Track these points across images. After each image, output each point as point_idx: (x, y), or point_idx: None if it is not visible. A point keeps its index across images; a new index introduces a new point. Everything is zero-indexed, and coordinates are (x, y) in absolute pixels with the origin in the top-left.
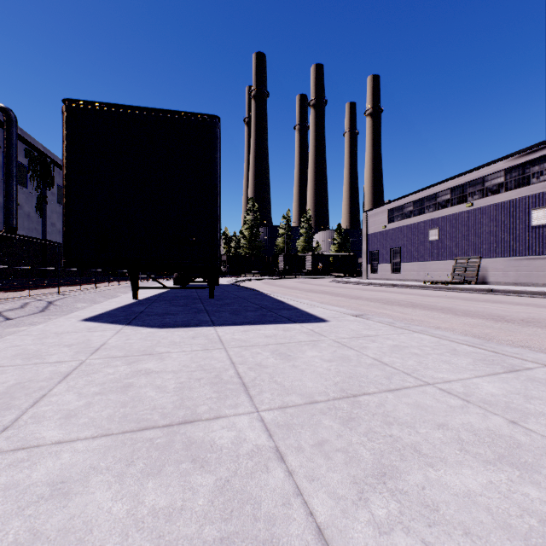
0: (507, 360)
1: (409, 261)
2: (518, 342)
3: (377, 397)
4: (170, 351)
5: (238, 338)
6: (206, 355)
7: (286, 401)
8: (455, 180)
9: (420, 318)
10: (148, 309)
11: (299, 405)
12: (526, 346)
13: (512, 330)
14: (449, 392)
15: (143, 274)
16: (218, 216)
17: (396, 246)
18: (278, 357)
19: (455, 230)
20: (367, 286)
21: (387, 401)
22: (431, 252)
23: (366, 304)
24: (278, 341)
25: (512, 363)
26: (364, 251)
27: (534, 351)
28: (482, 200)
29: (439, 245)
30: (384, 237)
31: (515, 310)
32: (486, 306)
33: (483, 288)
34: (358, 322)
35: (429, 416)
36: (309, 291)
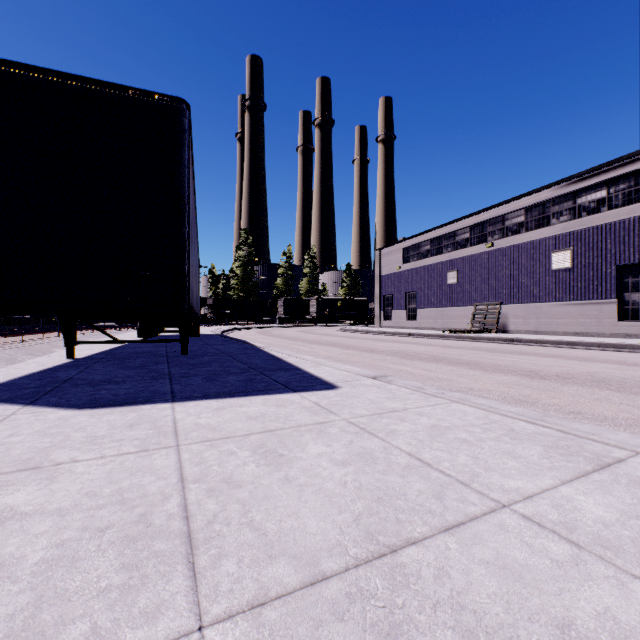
0: (585, 445)
1: (426, 307)
2: (566, 407)
3: (432, 551)
4: (76, 459)
5: (205, 423)
6: (140, 463)
7: (265, 582)
8: (474, 217)
9: (447, 377)
10: (81, 374)
11: (289, 593)
12: (577, 412)
13: (553, 390)
14: (539, 522)
15: (101, 321)
16: (186, 241)
17: (412, 290)
18: (262, 461)
19: (474, 273)
20: (380, 335)
21: (451, 559)
22: (449, 297)
23: (382, 358)
24: (266, 427)
25: (594, 450)
26: (377, 295)
27: (588, 418)
28: (502, 240)
29: (458, 289)
30: (399, 279)
31: (546, 364)
32: (514, 359)
33: (505, 338)
34: (378, 387)
35: (534, 599)
36: (313, 342)
